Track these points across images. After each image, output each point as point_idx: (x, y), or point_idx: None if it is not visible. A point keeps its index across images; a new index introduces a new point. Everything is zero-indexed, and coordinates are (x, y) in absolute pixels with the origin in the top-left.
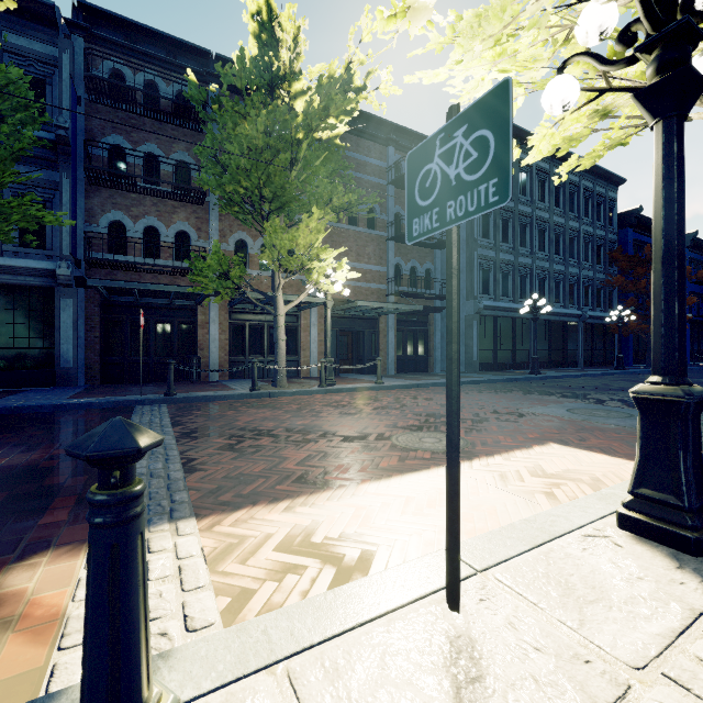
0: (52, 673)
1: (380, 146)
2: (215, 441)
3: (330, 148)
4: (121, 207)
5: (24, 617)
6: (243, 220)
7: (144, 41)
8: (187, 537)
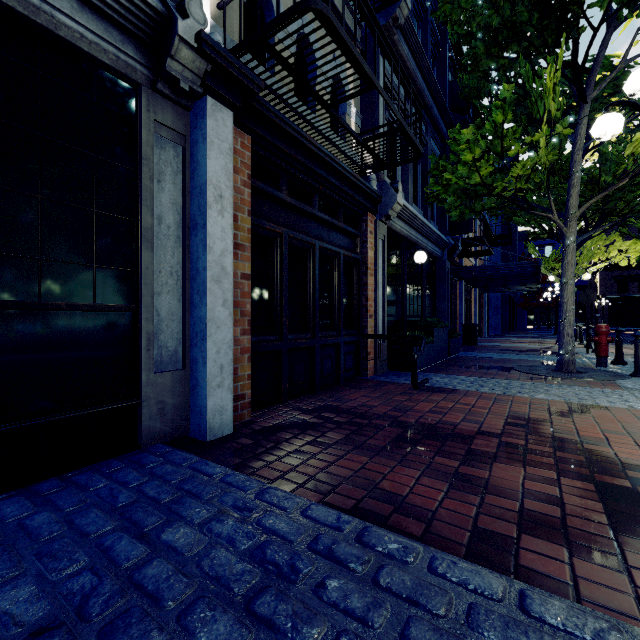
0: None
1: None
2: None
3: None
4: None
5: None
6: None
7: None
8: None
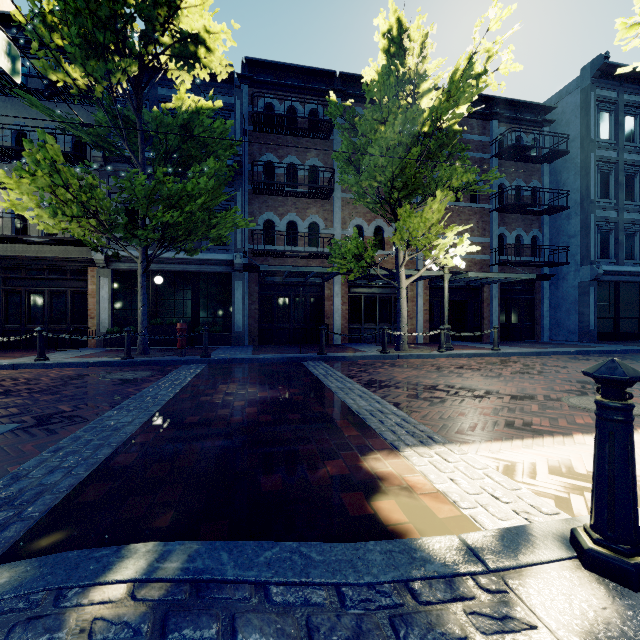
0: (474, 520)
1: (483, 122)
2: (397, 391)
3: (448, 135)
4: (271, 208)
5: (413, 487)
6: (371, 208)
7: (287, 76)
8: (465, 456)
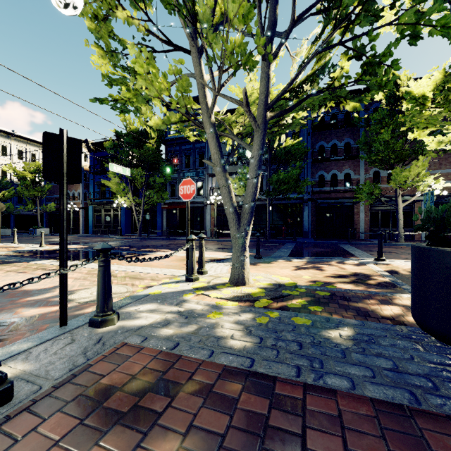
0: None
1: None
2: (375, 252)
3: None
4: (322, 169)
5: None
6: (379, 167)
7: None
8: None
